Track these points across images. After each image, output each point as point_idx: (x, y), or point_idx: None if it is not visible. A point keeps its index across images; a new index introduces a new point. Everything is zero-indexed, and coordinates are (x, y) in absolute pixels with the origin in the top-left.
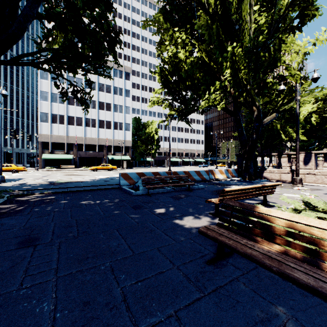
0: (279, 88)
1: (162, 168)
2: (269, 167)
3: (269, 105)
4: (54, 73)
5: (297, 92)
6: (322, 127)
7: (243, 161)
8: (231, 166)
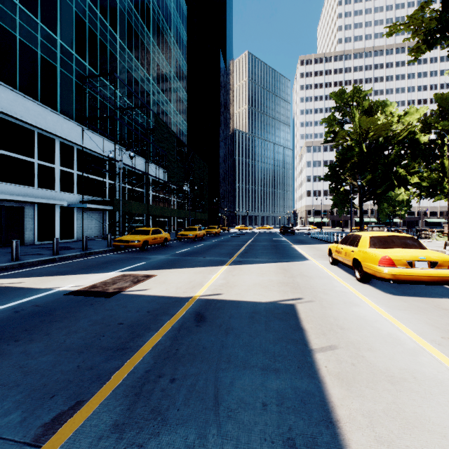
0: None
1: None
2: None
3: None
4: (373, 200)
5: None
6: None
7: None
8: None
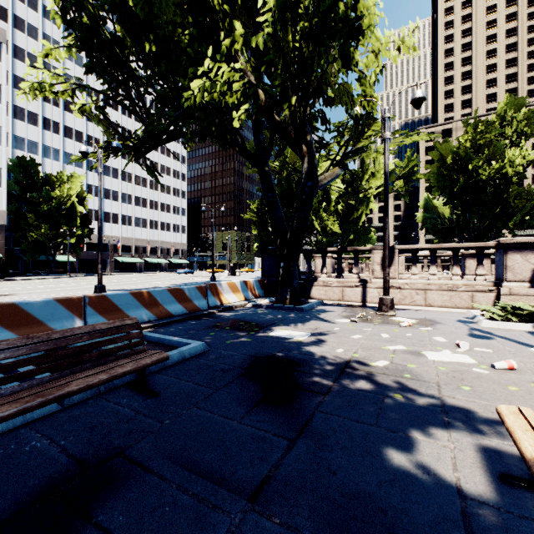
0: (354, 110)
1: (94, 278)
2: (322, 275)
3: (319, 155)
4: None
5: (387, 123)
6: (348, 219)
7: (280, 262)
8: (236, 272)
